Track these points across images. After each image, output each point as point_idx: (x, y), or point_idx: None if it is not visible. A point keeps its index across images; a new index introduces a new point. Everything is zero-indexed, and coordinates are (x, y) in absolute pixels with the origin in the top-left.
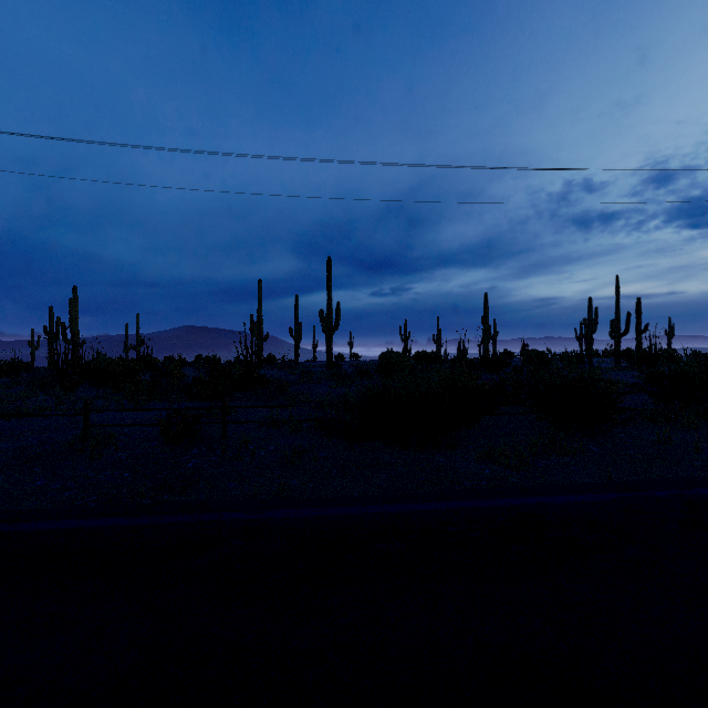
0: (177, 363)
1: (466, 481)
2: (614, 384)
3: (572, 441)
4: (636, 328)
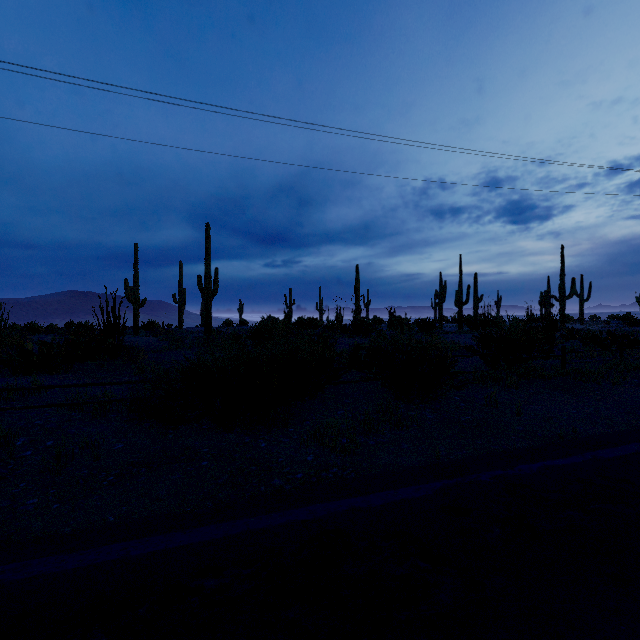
0: (40, 330)
1: (277, 477)
2: (455, 346)
3: (411, 409)
4: (474, 298)
